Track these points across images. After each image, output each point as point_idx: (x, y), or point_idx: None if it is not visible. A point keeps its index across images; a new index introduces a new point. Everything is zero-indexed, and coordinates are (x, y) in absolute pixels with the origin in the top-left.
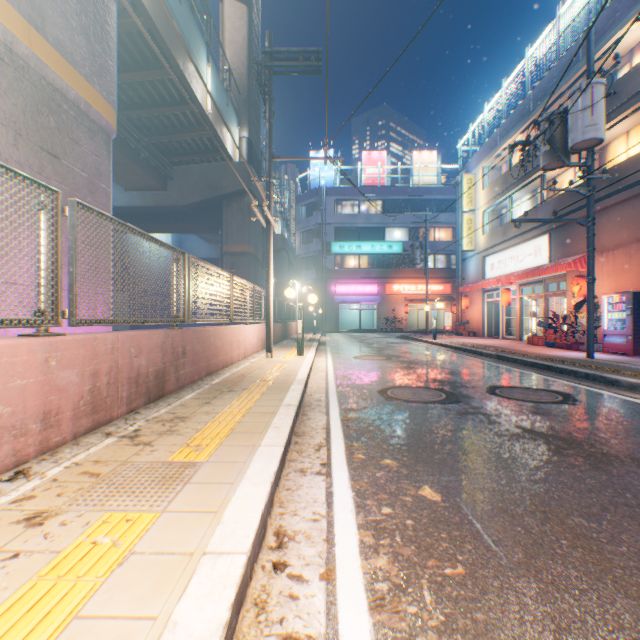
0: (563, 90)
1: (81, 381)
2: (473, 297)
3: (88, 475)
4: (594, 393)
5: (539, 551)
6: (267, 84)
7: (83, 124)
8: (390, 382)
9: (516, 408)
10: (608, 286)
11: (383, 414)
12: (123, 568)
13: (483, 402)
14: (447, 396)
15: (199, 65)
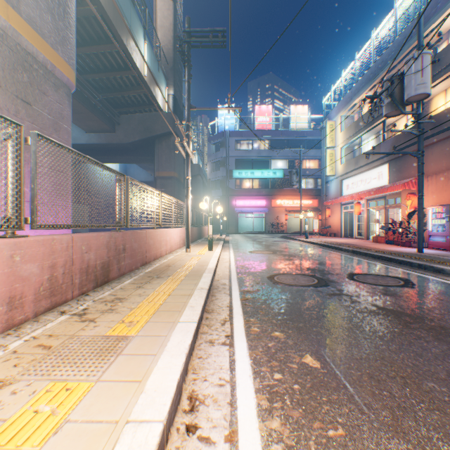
0: (399, 60)
1: (41, 272)
2: (334, 209)
3: (41, 348)
4: (426, 279)
5: (404, 414)
6: (186, 54)
7: (49, 80)
8: (276, 270)
9: (370, 290)
10: (432, 200)
11: (272, 295)
12: (57, 437)
13: (345, 286)
14: (318, 281)
15: (138, 41)
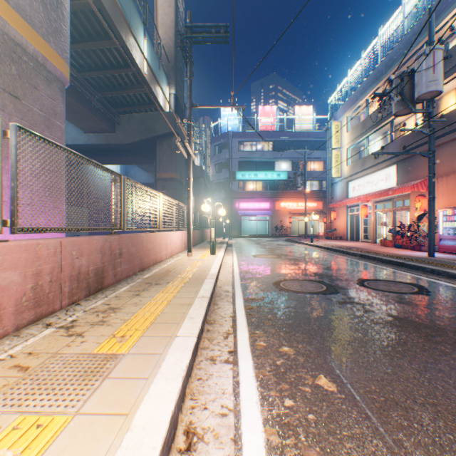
0: (407, 58)
1: (23, 280)
2: (339, 211)
3: (17, 369)
4: (441, 285)
5: (442, 454)
6: (188, 50)
7: (41, 73)
8: (282, 276)
9: (383, 298)
10: (442, 203)
11: (278, 303)
12: None
13: (356, 293)
14: (327, 287)
15: (138, 38)
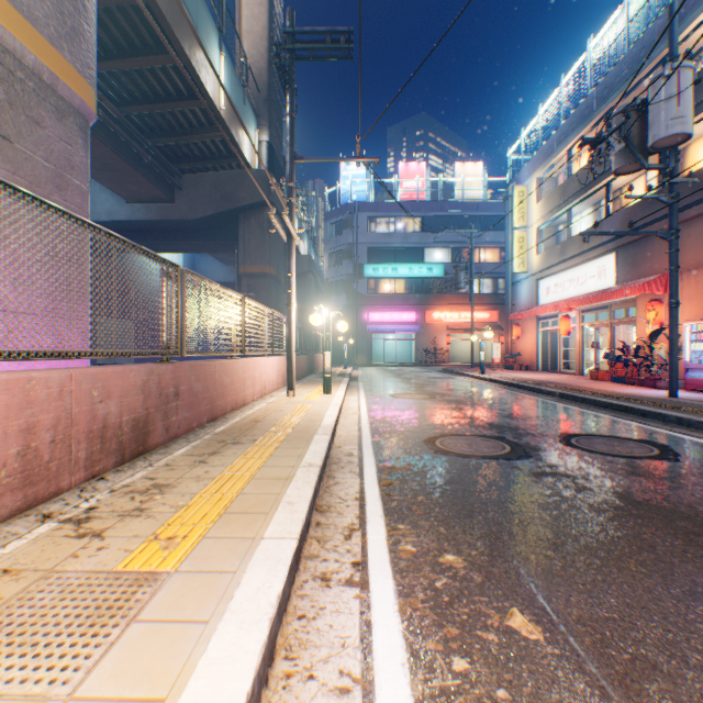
0: (633, 85)
1: (2, 442)
2: (525, 325)
3: None
4: (696, 444)
5: None
6: (288, 71)
7: (47, 100)
8: (438, 428)
9: (606, 466)
10: (689, 312)
11: (434, 476)
12: None
13: (560, 457)
14: (512, 448)
15: (209, 52)
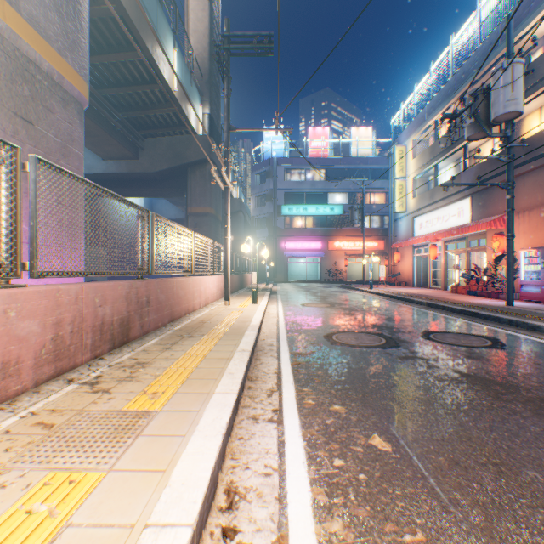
0: (483, 72)
1: (43, 331)
2: (404, 252)
3: (41, 426)
4: (519, 338)
5: (500, 513)
6: (225, 64)
7: (56, 94)
8: (334, 327)
9: (451, 352)
10: (524, 242)
11: (330, 358)
12: None
13: (420, 347)
14: (387, 341)
15: (166, 49)
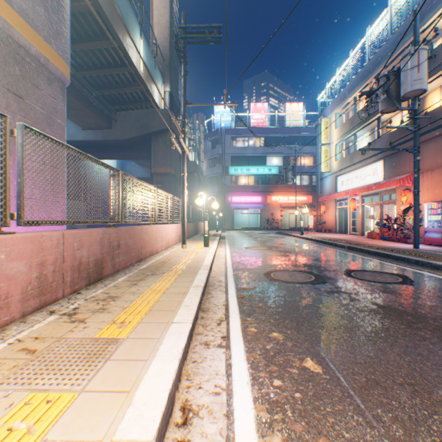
0: (394, 57)
1: (29, 270)
2: (328, 205)
3: (25, 352)
4: (425, 275)
5: (416, 428)
6: (182, 50)
7: (42, 74)
8: (272, 267)
9: (369, 288)
10: (427, 197)
11: (269, 293)
12: None
13: (343, 283)
14: (316, 278)
15: (134, 38)
